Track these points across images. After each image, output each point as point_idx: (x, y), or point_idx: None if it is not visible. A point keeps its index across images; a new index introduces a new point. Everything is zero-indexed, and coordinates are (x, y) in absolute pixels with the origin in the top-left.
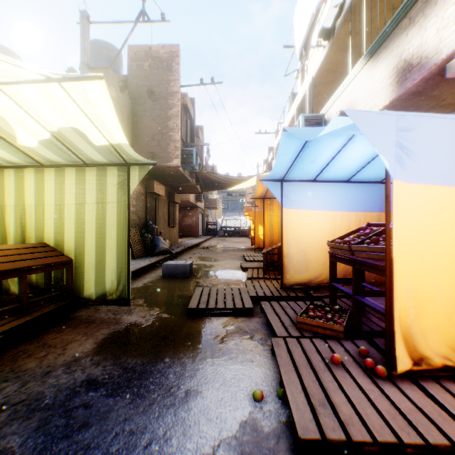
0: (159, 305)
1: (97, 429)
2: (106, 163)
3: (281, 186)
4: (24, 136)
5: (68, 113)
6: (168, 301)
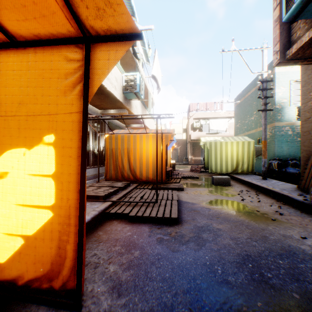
0: (206, 177)
1: (196, 173)
2: (214, 141)
3: (170, 143)
4: (221, 140)
5: (209, 139)
6: (205, 178)
